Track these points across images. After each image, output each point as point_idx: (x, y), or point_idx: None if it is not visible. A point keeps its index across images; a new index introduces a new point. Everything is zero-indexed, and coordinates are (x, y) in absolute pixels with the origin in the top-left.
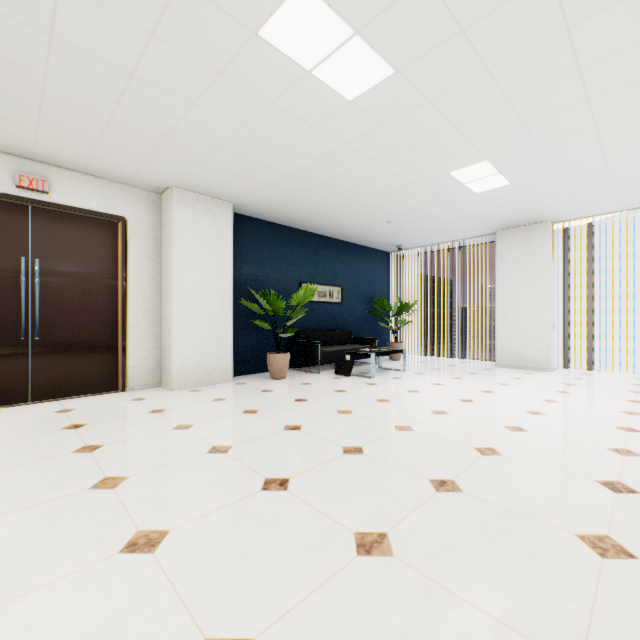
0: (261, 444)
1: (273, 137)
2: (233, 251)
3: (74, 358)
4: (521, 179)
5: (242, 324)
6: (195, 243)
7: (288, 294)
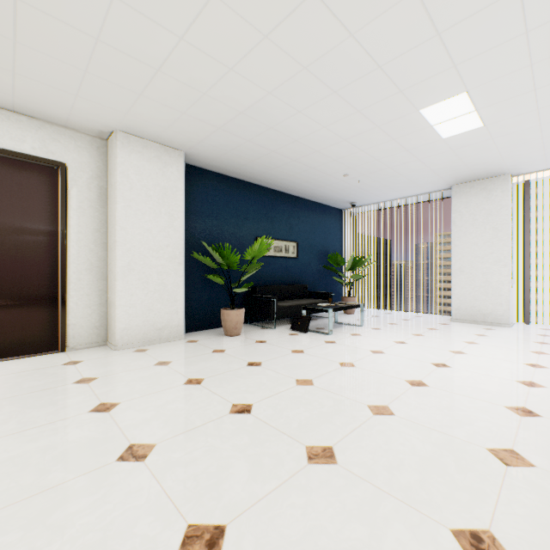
0: (195, 441)
1: (219, 55)
2: (186, 203)
3: (4, 316)
4: (497, 119)
5: (196, 279)
6: (142, 192)
7: (244, 248)
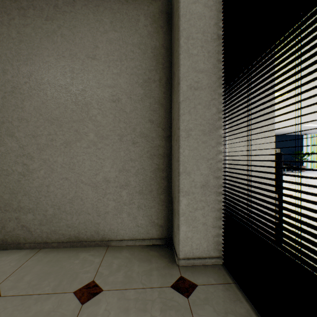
0: None
1: None
2: None
3: None
4: None
5: None
6: None
7: None
